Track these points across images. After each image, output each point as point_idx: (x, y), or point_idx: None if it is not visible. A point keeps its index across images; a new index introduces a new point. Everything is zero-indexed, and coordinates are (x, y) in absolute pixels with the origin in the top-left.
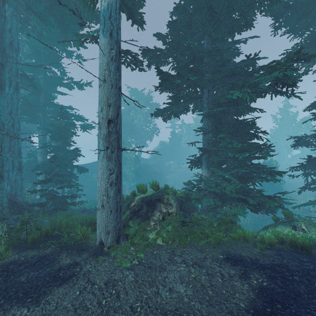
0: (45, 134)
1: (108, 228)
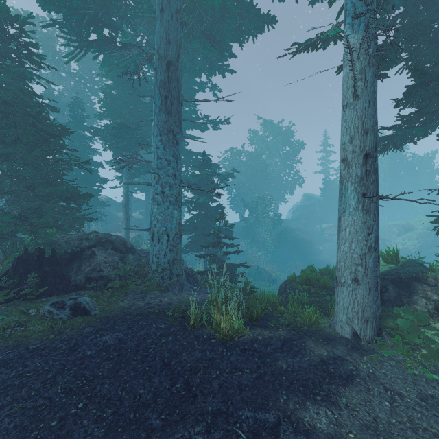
0: None
1: (366, 314)
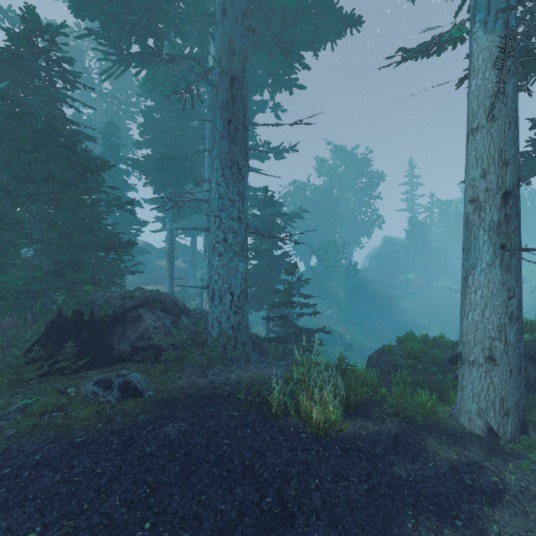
0: None
1: (506, 405)
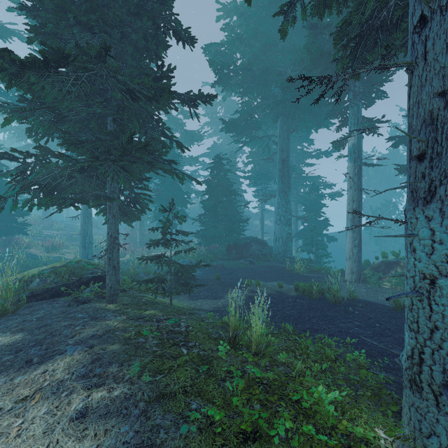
0: (296, 205)
1: (352, 270)
